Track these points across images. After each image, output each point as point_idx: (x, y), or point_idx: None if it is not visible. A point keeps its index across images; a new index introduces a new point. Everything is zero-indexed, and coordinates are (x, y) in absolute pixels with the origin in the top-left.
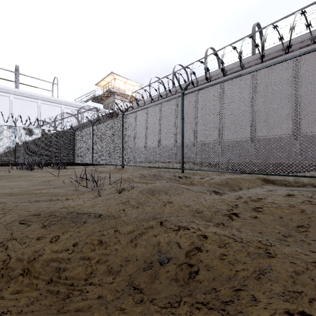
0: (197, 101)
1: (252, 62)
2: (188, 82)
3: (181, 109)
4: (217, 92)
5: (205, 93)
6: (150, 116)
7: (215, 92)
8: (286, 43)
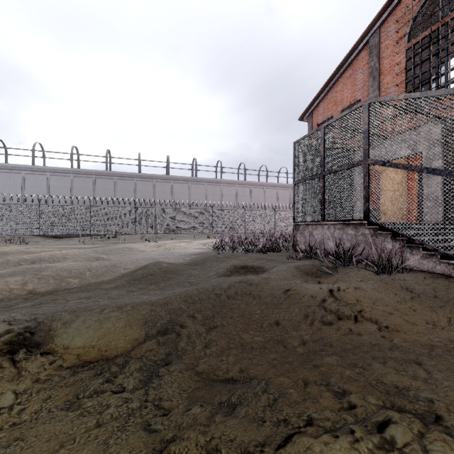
0: (24, 183)
1: (71, 171)
2: (14, 164)
3: (39, 210)
4: (44, 181)
5: (33, 178)
6: (15, 209)
7: (42, 180)
8: (89, 170)
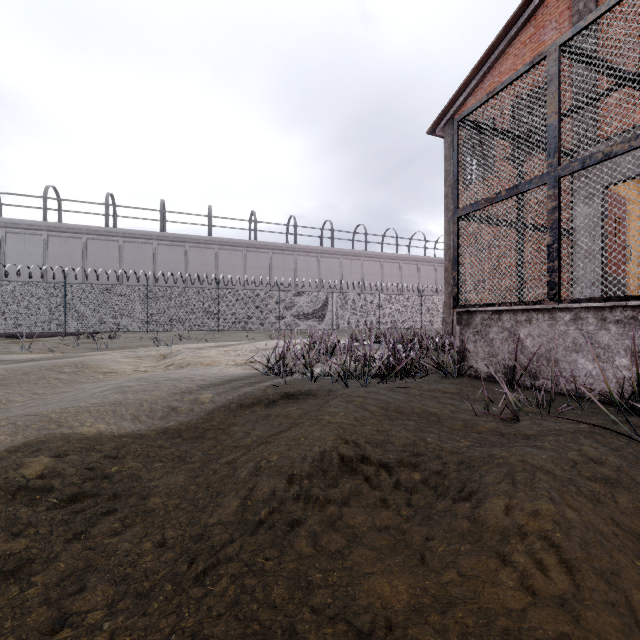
0: None
1: (43, 227)
2: None
3: None
4: None
5: None
6: None
7: None
8: (76, 225)
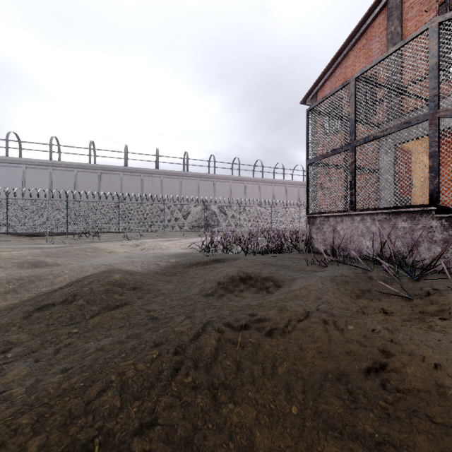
0: None
1: (50, 164)
2: None
3: (6, 205)
4: (19, 174)
5: (7, 171)
6: None
7: (17, 173)
8: (70, 162)
